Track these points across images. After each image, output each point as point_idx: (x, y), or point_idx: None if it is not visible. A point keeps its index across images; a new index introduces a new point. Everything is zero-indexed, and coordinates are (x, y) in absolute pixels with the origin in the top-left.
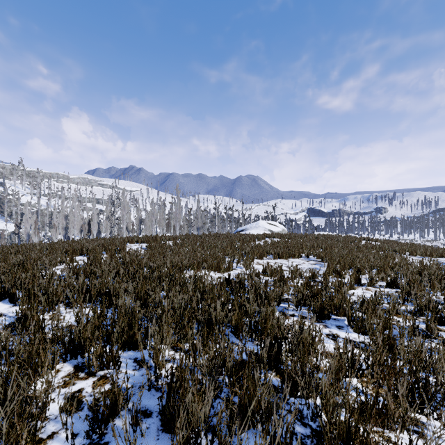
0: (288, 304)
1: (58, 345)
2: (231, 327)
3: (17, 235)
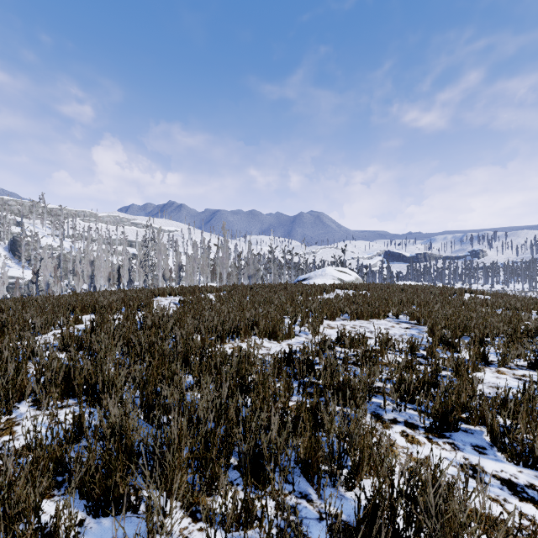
0: (385, 401)
1: None
2: (298, 458)
3: (34, 284)
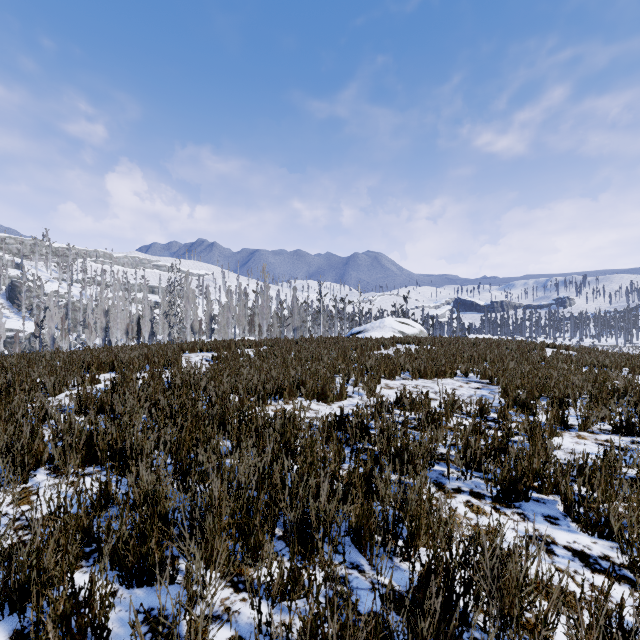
0: (448, 469)
1: (0, 571)
2: (349, 528)
3: (37, 338)
